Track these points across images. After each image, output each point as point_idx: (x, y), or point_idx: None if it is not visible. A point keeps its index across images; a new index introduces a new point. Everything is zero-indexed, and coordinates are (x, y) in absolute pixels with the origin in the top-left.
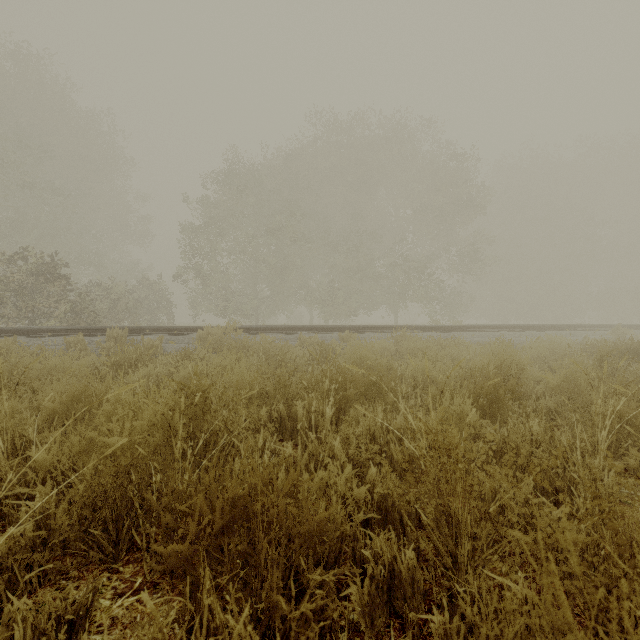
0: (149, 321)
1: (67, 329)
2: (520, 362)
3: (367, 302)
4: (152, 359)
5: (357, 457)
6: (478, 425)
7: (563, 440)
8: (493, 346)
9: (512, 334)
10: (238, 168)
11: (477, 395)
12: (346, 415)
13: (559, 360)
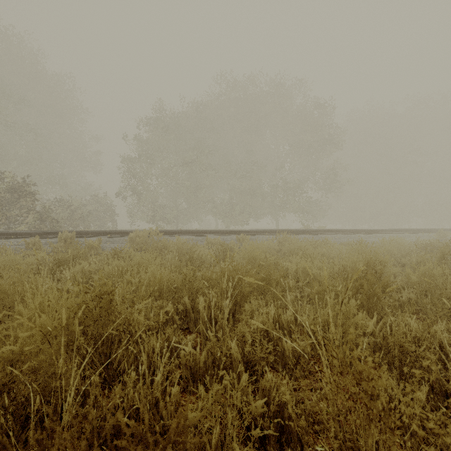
0: (98, 226)
1: (30, 232)
2: (382, 260)
3: (256, 213)
4: (88, 257)
5: (252, 354)
6: (363, 324)
7: (440, 336)
8: (355, 246)
9: (363, 236)
10: (163, 115)
11: (356, 292)
12: (242, 308)
13: (407, 257)
